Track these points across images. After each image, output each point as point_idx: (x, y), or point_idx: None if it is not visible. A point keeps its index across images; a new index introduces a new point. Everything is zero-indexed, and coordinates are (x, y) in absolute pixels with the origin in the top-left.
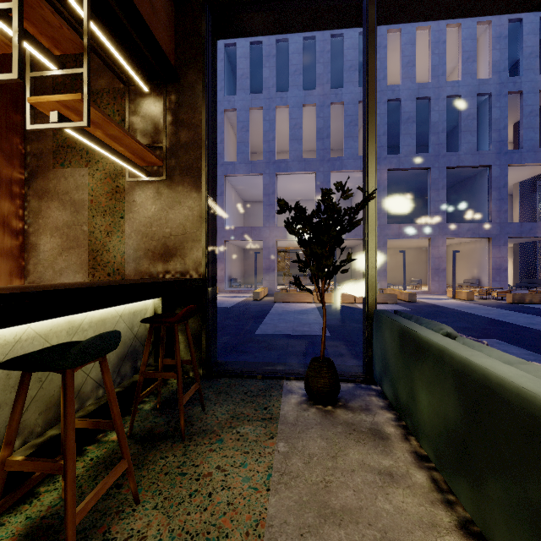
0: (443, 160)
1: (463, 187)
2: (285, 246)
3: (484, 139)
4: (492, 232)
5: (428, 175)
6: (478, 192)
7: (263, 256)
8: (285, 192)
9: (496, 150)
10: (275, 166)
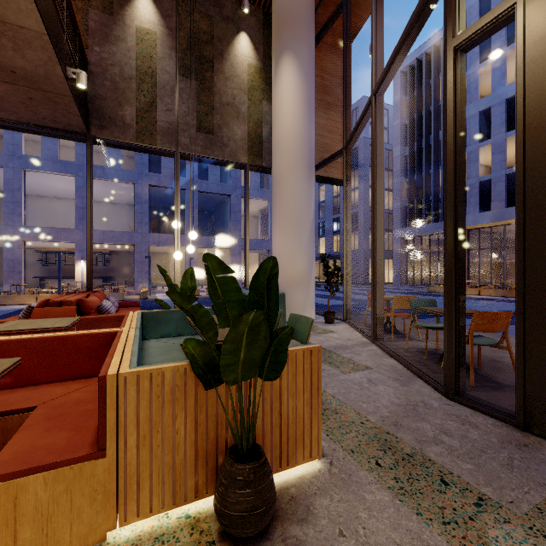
0: (196, 185)
1: (222, 208)
2: (53, 247)
3: (229, 174)
4: (231, 244)
5: (186, 195)
6: (226, 213)
7: (4, 257)
8: (52, 189)
9: (234, 185)
10: (22, 162)
